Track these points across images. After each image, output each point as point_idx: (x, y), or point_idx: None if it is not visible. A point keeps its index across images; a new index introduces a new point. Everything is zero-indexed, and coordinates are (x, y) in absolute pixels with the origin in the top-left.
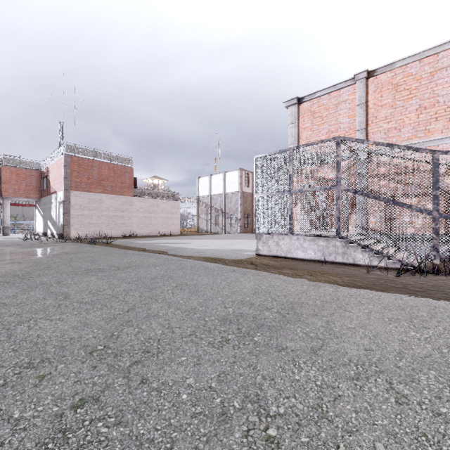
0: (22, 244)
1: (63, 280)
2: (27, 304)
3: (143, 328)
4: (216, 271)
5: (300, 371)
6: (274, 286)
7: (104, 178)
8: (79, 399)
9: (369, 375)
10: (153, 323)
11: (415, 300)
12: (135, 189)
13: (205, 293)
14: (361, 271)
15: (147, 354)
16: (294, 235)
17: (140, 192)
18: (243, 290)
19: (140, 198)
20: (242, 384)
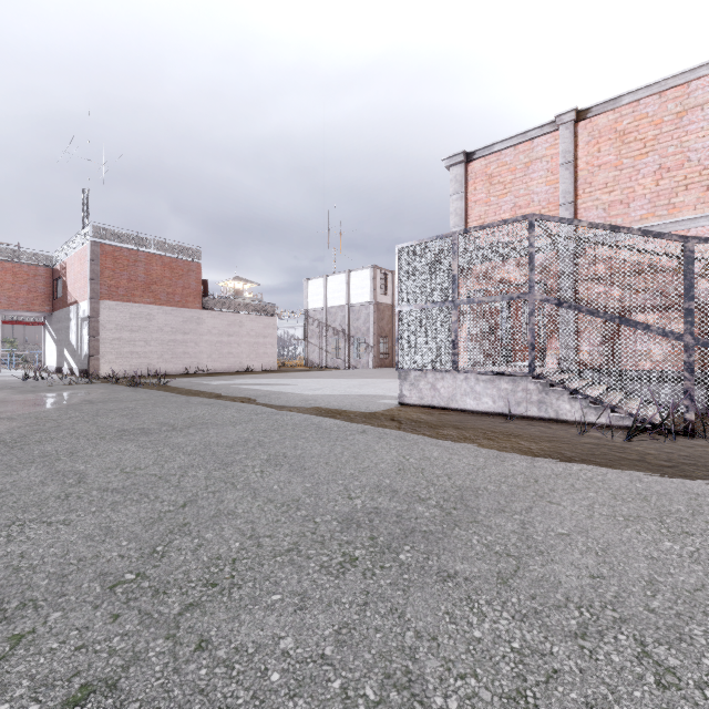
0: (20, 386)
1: (79, 450)
2: (11, 493)
3: (207, 537)
4: (335, 433)
5: (482, 621)
6: (430, 459)
7: (155, 280)
8: (79, 686)
9: (603, 627)
10: (226, 527)
11: (662, 483)
12: (205, 298)
13: (316, 472)
14: (570, 432)
15: (212, 590)
16: (460, 373)
17: (213, 302)
18: (379, 465)
19: (214, 312)
20: (381, 649)
